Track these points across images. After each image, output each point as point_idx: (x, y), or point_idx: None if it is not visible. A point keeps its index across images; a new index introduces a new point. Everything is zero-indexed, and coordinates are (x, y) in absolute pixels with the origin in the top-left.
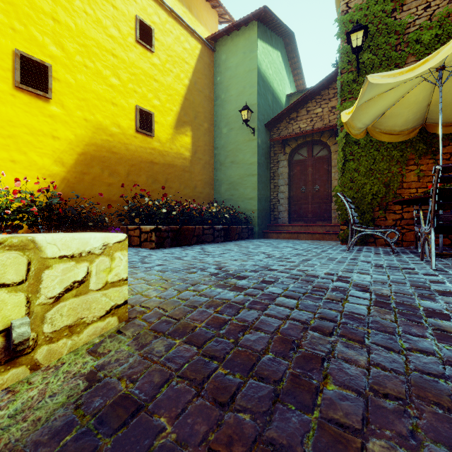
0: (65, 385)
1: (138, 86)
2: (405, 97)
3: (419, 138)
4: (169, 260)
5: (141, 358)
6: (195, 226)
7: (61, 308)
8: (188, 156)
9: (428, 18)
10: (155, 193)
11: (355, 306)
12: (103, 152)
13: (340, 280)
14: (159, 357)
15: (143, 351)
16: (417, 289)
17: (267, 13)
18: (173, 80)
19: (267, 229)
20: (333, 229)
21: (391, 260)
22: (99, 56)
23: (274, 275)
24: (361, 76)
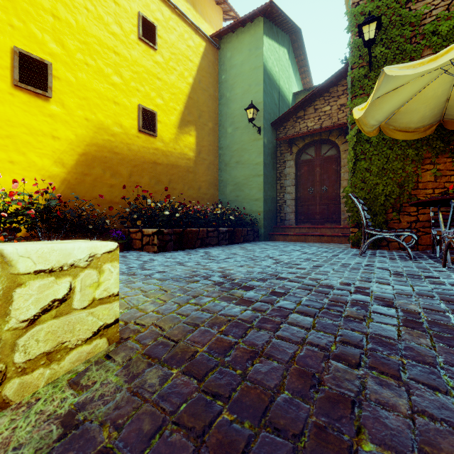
0: (35, 432)
1: (140, 85)
2: (422, 92)
3: (436, 135)
4: (171, 266)
5: (130, 394)
6: (199, 228)
7: (37, 333)
8: (192, 156)
9: (446, 7)
10: (158, 194)
11: (382, 326)
12: (105, 152)
13: (359, 291)
14: (152, 392)
15: (133, 384)
16: (449, 304)
17: (273, 8)
18: (177, 79)
19: (273, 231)
20: (342, 231)
21: (410, 267)
22: (101, 53)
23: (284, 285)
24: (374, 71)
